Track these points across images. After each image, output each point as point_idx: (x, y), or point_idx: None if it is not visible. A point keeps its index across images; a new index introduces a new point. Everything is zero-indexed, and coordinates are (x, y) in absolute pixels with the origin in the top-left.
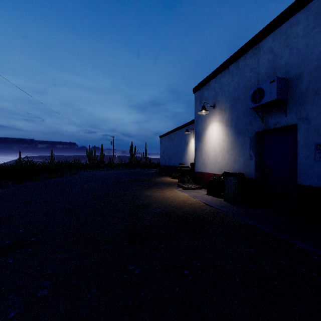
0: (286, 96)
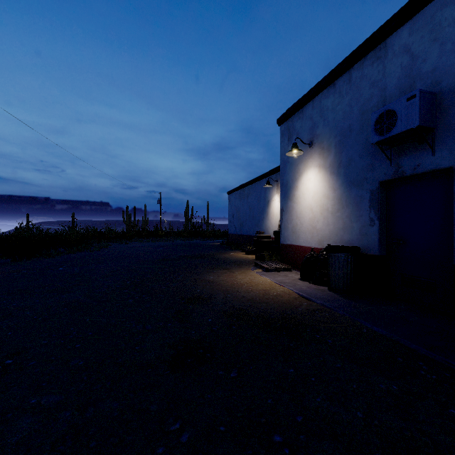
0: (434, 121)
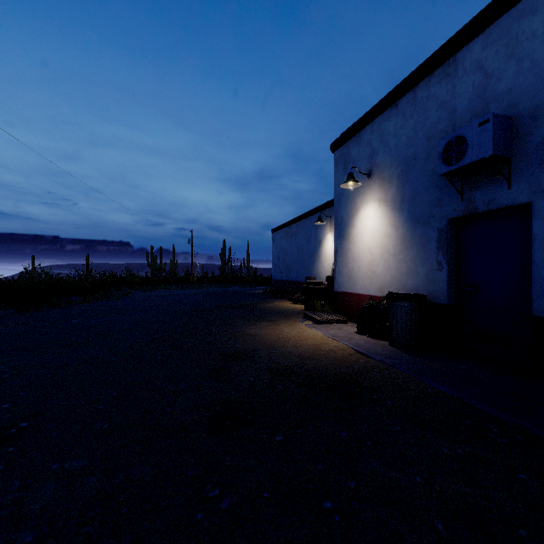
0: (510, 149)
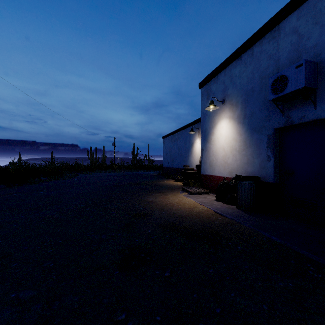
0: (316, 83)
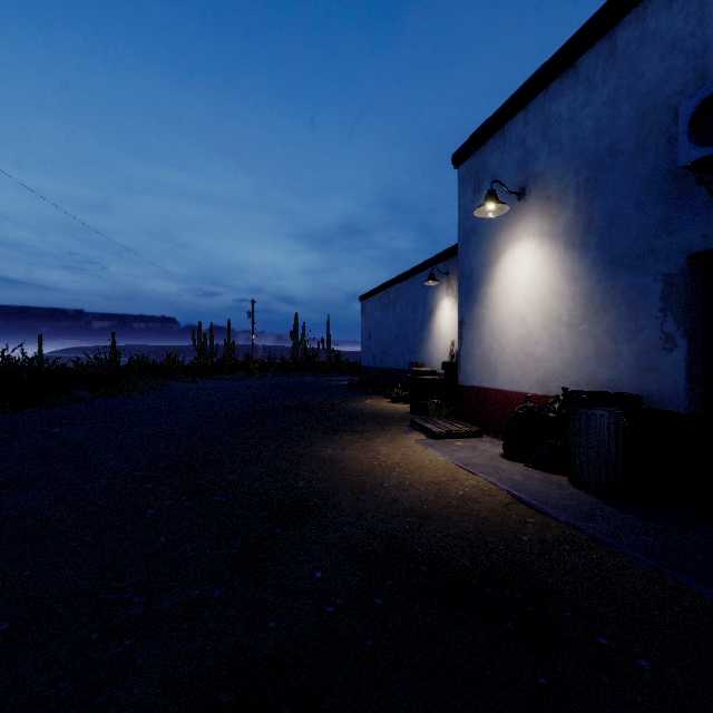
0: None
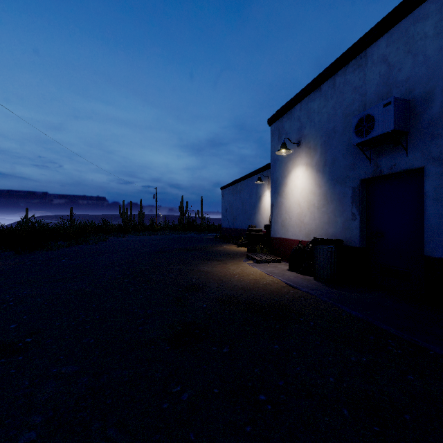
0: (408, 125)
